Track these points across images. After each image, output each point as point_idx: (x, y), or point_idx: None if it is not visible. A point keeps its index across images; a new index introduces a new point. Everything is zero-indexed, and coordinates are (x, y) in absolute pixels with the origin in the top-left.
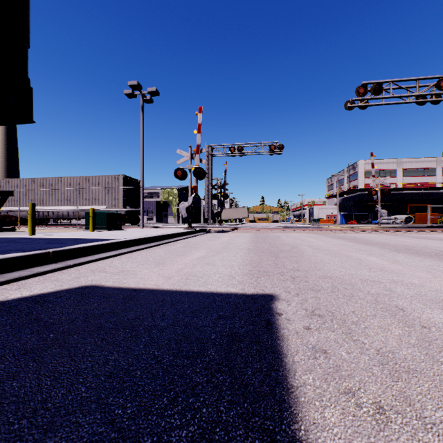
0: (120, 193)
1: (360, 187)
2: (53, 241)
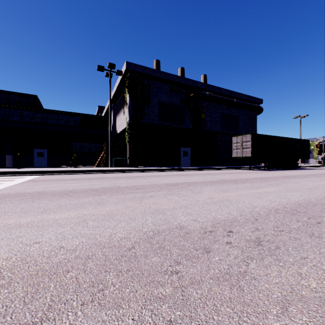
0: None
1: None
2: None
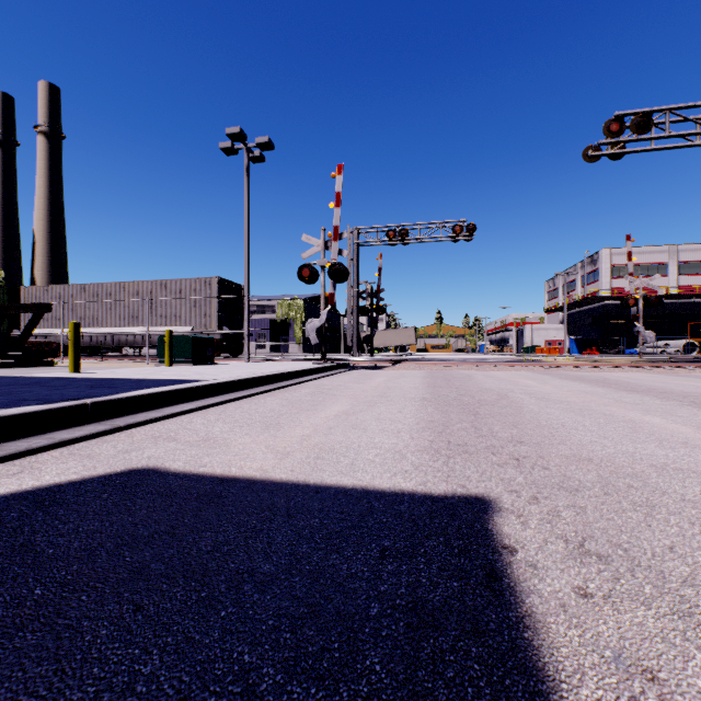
0: (213, 306)
1: (604, 294)
2: (102, 383)
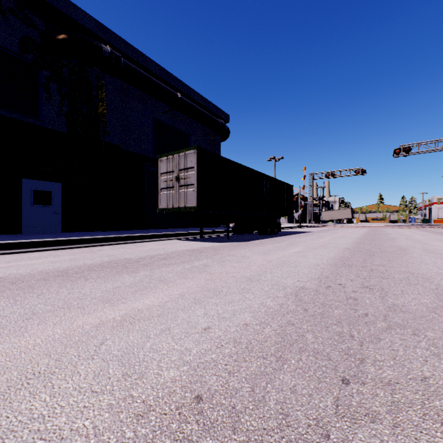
0: None
1: None
2: None
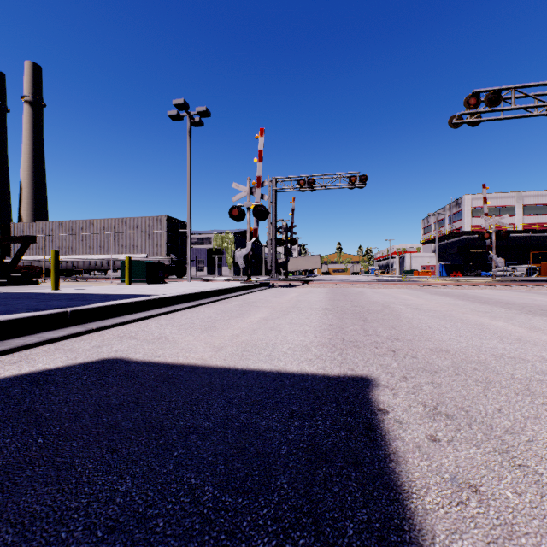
0: (163, 238)
1: (466, 230)
2: (77, 297)
